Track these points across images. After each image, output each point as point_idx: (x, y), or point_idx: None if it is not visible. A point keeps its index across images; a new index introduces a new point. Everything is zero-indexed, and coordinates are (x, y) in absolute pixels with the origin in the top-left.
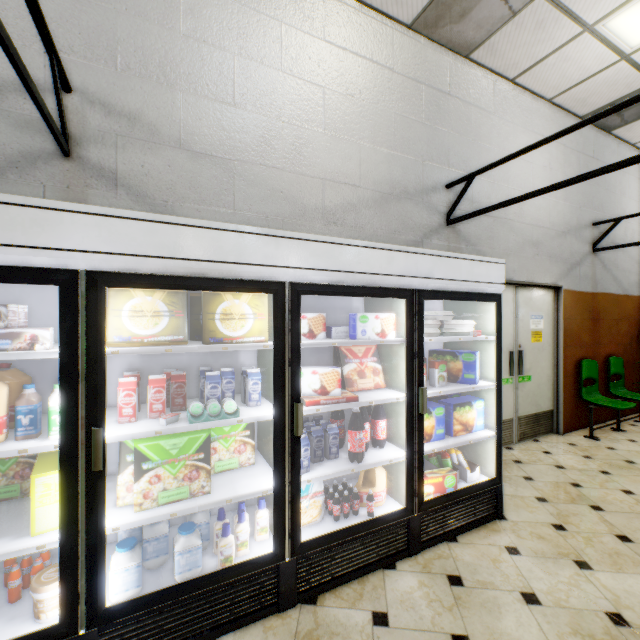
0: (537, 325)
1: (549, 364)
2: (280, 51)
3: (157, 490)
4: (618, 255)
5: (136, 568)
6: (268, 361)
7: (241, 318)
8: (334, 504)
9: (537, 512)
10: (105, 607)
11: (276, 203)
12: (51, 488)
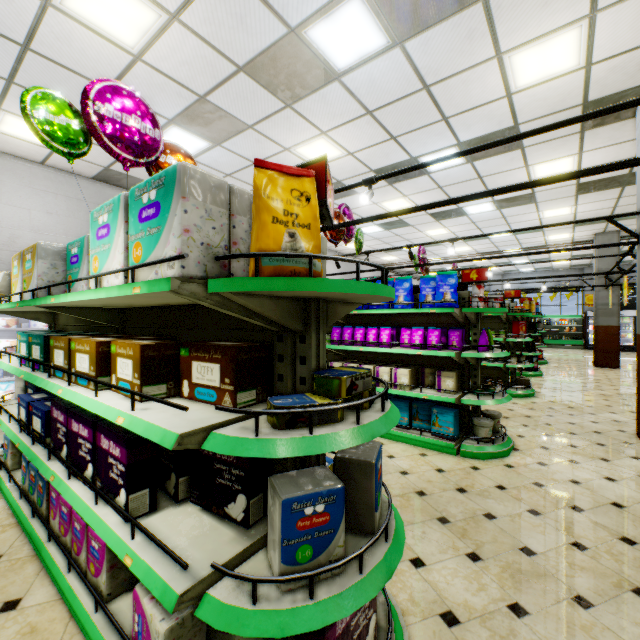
0: None
1: None
2: (1, 194)
3: None
4: None
5: None
6: None
7: None
8: None
9: None
10: None
11: None
12: None
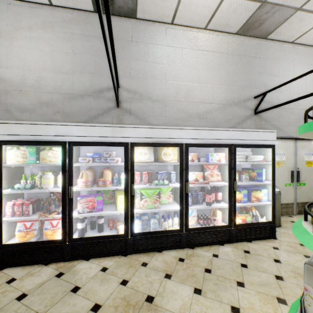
0: (309, 158)
1: None
2: (181, 58)
3: (146, 204)
4: None
5: (141, 225)
6: (177, 169)
7: (169, 155)
8: (200, 220)
9: (294, 239)
10: (134, 232)
11: (180, 113)
12: (121, 199)
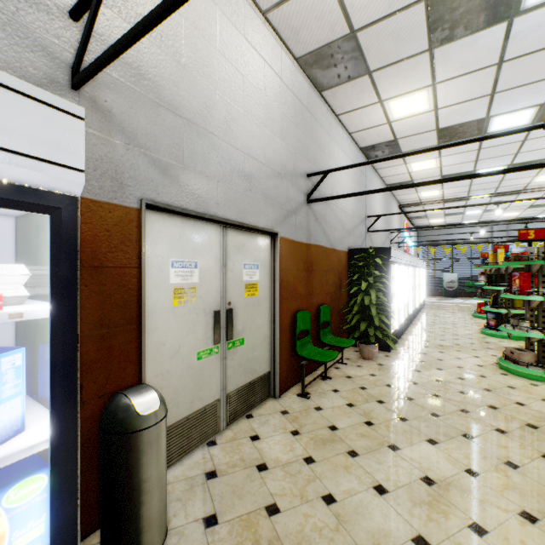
0: (252, 276)
1: (266, 320)
2: None
3: None
4: (327, 211)
5: None
6: None
7: None
8: None
9: None
10: None
11: None
12: None
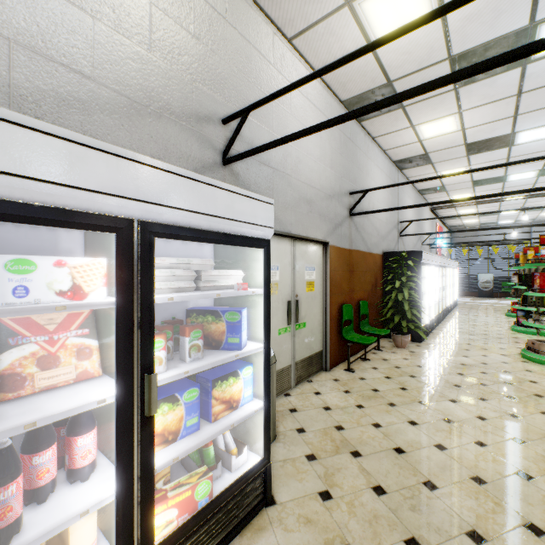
0: (311, 276)
1: (320, 310)
2: None
3: None
4: (365, 221)
5: None
6: None
7: None
8: None
9: (306, 478)
10: None
11: None
12: None
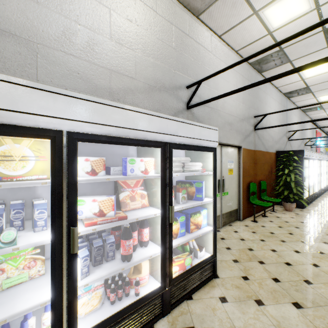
0: (231, 166)
1: (236, 185)
2: None
3: None
4: (264, 132)
5: None
6: None
7: (22, 160)
8: (110, 293)
9: (234, 270)
10: None
11: (74, 80)
12: None
